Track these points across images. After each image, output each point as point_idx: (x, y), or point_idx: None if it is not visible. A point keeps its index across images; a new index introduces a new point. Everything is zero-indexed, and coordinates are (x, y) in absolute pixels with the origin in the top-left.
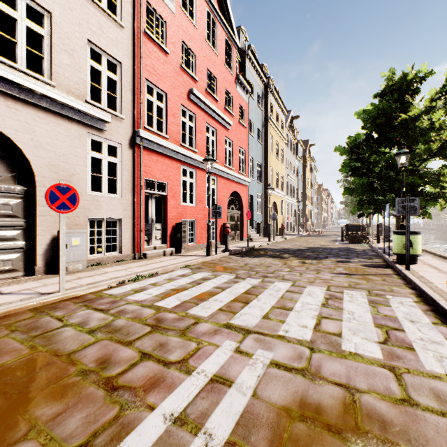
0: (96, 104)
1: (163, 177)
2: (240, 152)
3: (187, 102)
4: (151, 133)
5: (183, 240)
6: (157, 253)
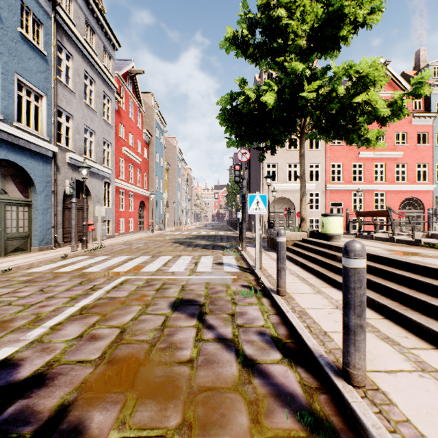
0: (310, 182)
1: (340, 200)
2: (420, 167)
3: (356, 160)
4: (333, 183)
5: (350, 227)
6: None
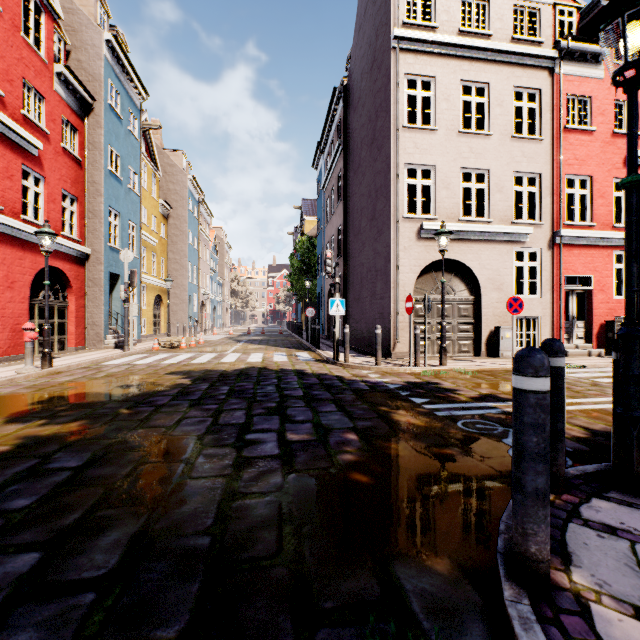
0: (519, 222)
1: (587, 270)
2: None
3: (622, 171)
4: (572, 227)
5: None
6: (579, 353)
